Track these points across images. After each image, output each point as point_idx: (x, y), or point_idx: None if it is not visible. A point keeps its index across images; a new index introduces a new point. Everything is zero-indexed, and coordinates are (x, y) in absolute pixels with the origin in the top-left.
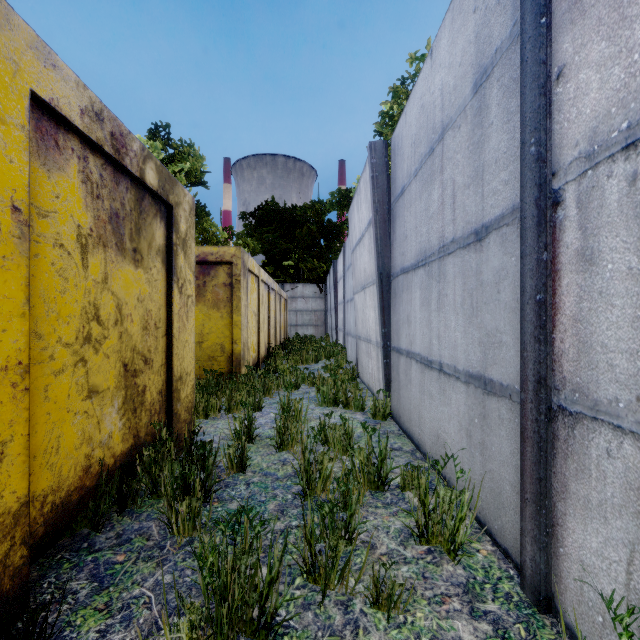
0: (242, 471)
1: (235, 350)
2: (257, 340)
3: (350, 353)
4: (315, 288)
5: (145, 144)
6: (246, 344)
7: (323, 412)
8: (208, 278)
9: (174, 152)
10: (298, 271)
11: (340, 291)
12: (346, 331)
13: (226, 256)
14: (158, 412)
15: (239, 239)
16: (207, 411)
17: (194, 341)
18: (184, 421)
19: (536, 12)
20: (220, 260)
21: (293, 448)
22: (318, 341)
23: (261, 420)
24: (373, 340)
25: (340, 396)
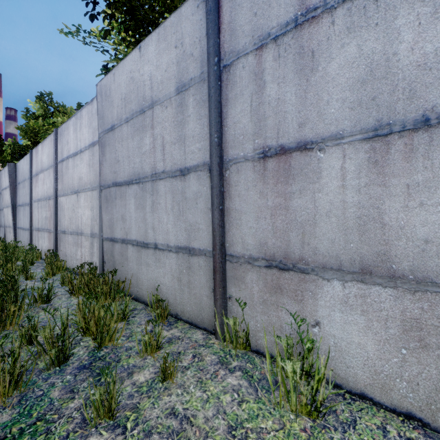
0: None
1: None
2: None
3: (2, 235)
4: None
5: None
6: None
7: None
8: None
9: None
10: None
11: None
12: None
13: None
14: None
15: None
16: None
17: None
18: None
19: (31, 179)
20: None
21: None
22: None
23: None
24: (11, 226)
25: None
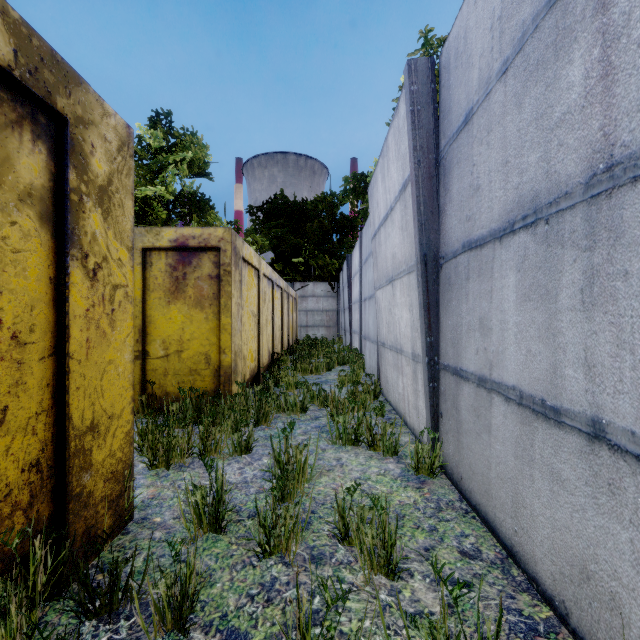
0: (181, 631)
1: (223, 361)
2: (257, 346)
3: (368, 361)
4: (327, 286)
5: (145, 133)
6: (239, 353)
7: (341, 485)
8: (189, 268)
9: (176, 141)
10: (309, 269)
11: (355, 288)
12: (363, 334)
13: (212, 240)
14: (26, 505)
15: (248, 236)
16: (169, 458)
17: (131, 359)
18: (103, 499)
19: None
20: (204, 245)
21: (288, 553)
22: (330, 343)
23: (247, 472)
24: (407, 351)
25: (362, 431)
